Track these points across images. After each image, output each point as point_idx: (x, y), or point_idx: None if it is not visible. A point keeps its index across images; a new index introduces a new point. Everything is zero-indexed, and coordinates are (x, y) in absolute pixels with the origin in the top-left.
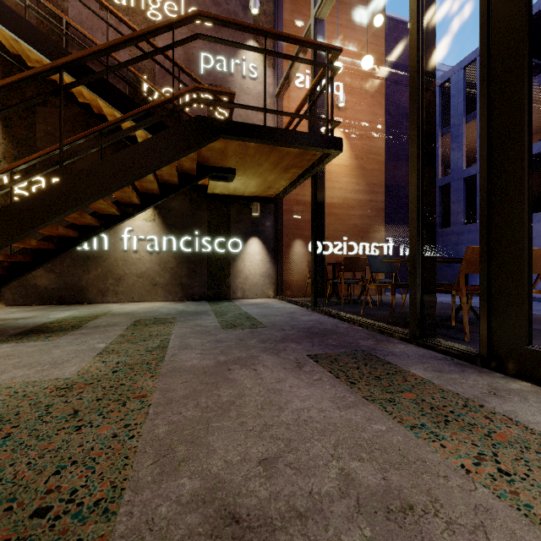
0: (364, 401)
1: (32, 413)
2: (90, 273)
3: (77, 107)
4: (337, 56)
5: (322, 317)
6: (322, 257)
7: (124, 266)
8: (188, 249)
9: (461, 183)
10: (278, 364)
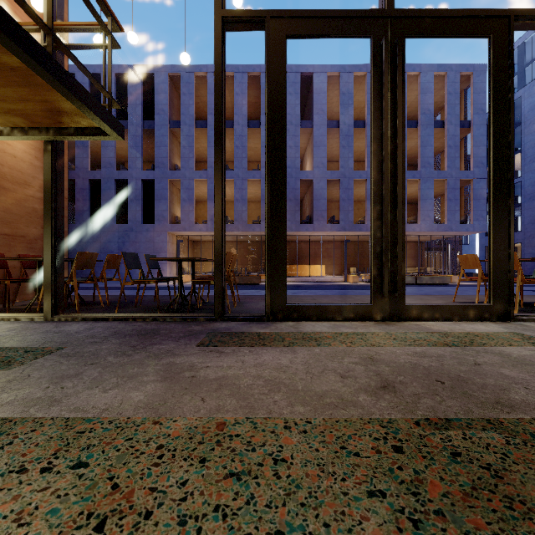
0: (290, 347)
1: (206, 534)
2: None
3: None
4: (115, 31)
5: (89, 323)
6: (62, 250)
7: None
8: None
9: (86, 183)
10: (206, 357)
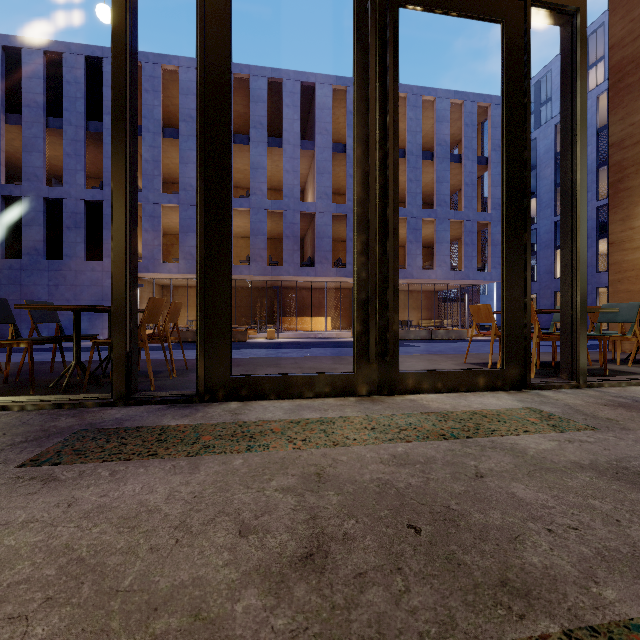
0: (196, 458)
1: None
2: None
3: None
4: None
5: None
6: None
7: None
8: None
9: None
10: (3, 498)
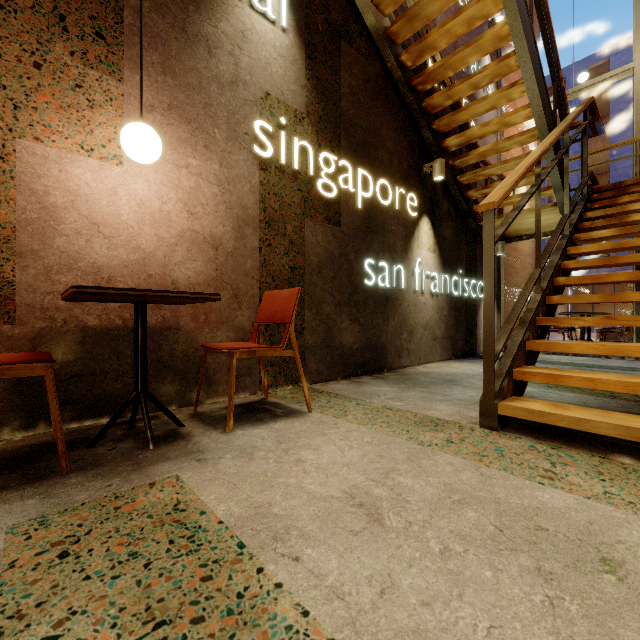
0: None
1: None
2: (389, 324)
3: (378, 64)
4: None
5: None
6: None
7: (414, 314)
8: (456, 292)
9: None
10: None
